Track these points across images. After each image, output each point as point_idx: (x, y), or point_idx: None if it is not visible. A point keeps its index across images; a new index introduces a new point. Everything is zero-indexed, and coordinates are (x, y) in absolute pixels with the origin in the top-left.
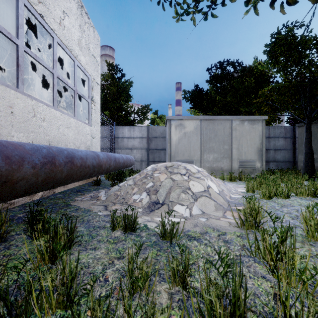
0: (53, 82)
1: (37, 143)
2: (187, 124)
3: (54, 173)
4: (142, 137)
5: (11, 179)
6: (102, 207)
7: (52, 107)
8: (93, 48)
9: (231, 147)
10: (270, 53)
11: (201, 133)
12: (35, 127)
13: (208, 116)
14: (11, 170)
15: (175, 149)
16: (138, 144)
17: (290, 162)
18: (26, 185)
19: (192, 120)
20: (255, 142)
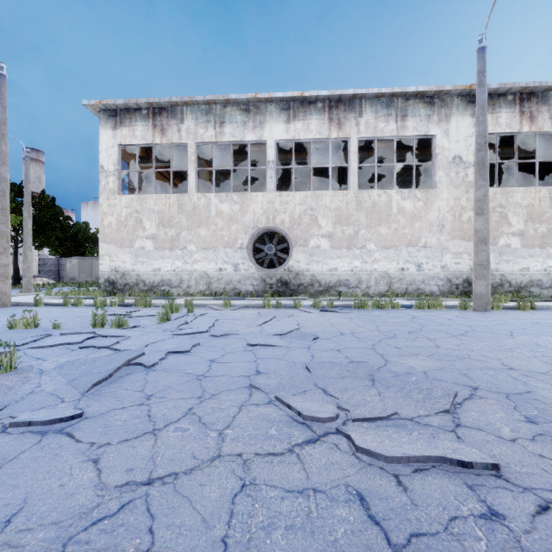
0: None
1: None
2: (73, 261)
3: None
4: None
5: None
6: None
7: None
8: None
9: (92, 271)
10: None
11: (79, 265)
12: None
13: (82, 258)
14: None
15: (68, 272)
16: None
17: None
18: None
19: (76, 259)
20: None
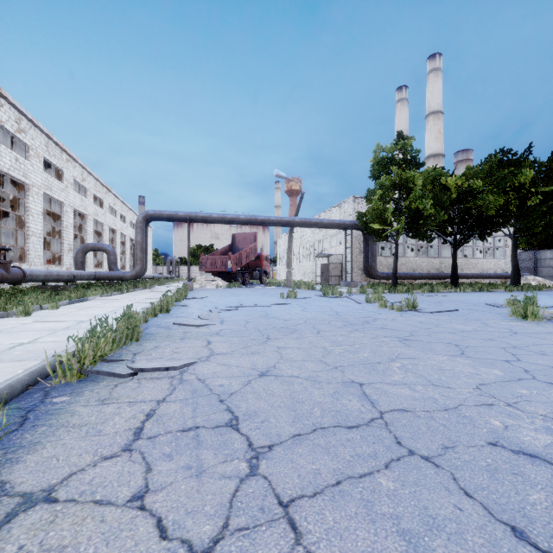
0: (483, 250)
1: (478, 270)
2: None
3: (478, 277)
4: None
5: (473, 277)
6: None
7: (483, 258)
8: None
9: None
10: None
11: None
12: (477, 266)
13: None
14: (473, 276)
15: None
16: None
17: None
18: (475, 277)
19: None
20: None
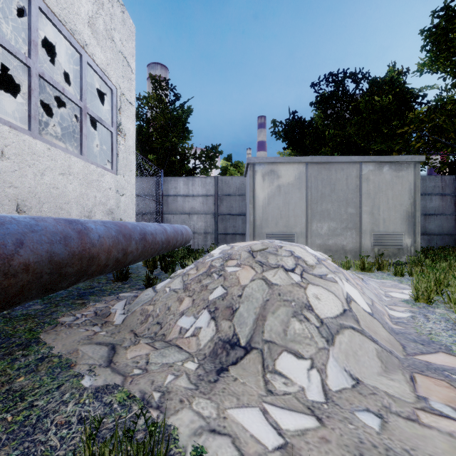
0: (30, 83)
1: None
2: (282, 171)
3: None
4: (207, 195)
5: None
6: (102, 354)
7: (27, 131)
8: (121, 40)
9: (360, 210)
10: (424, 50)
11: (307, 187)
12: None
13: (320, 157)
14: None
15: (262, 215)
16: (201, 206)
17: (451, 235)
18: None
19: (292, 164)
20: (402, 202)
